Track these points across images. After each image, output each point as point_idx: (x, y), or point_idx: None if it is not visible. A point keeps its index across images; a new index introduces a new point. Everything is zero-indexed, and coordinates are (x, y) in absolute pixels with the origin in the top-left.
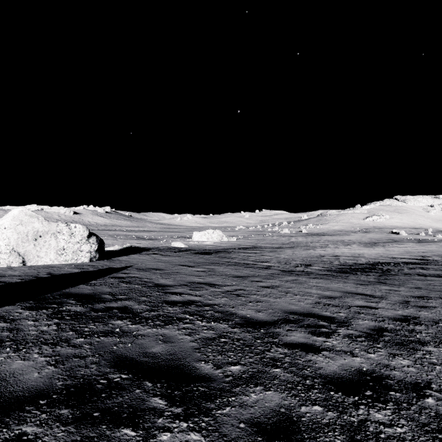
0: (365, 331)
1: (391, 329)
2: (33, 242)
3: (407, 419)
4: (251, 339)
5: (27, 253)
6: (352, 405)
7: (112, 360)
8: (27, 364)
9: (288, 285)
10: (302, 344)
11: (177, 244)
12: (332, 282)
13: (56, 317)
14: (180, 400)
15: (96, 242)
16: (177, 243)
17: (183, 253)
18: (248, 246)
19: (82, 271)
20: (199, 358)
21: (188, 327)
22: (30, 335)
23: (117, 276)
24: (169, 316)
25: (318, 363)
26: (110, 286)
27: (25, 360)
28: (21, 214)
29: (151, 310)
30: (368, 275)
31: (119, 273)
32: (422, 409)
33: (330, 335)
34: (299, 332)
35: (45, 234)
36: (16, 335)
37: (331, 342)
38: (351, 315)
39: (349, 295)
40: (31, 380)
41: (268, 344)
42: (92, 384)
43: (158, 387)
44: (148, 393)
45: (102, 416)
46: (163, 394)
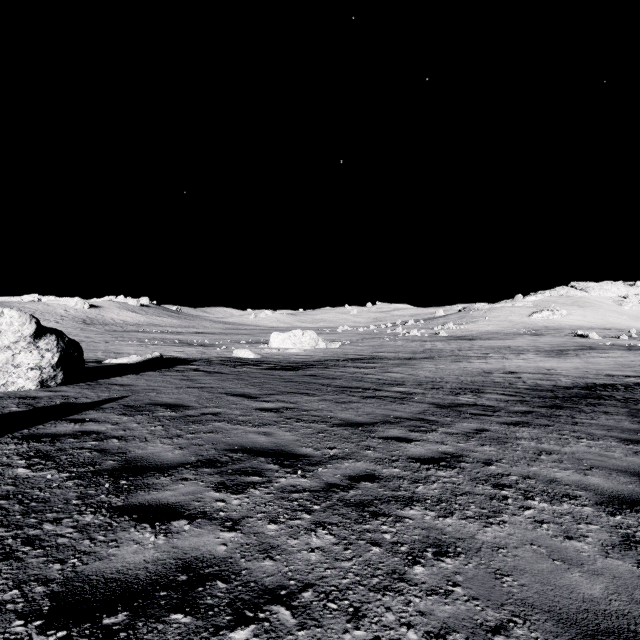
0: None
1: None
2: None
3: None
4: None
5: None
6: None
7: None
8: None
9: (479, 451)
10: None
11: (243, 352)
12: (566, 437)
13: None
14: None
15: (56, 346)
16: (242, 351)
17: (247, 369)
18: (359, 357)
19: None
20: None
21: None
22: None
23: (43, 432)
24: None
25: None
26: None
27: None
28: None
29: None
30: (607, 412)
31: (63, 422)
32: None
33: None
34: None
35: None
36: None
37: None
38: None
39: None
40: None
41: None
42: None
43: None
44: None
45: None
46: None
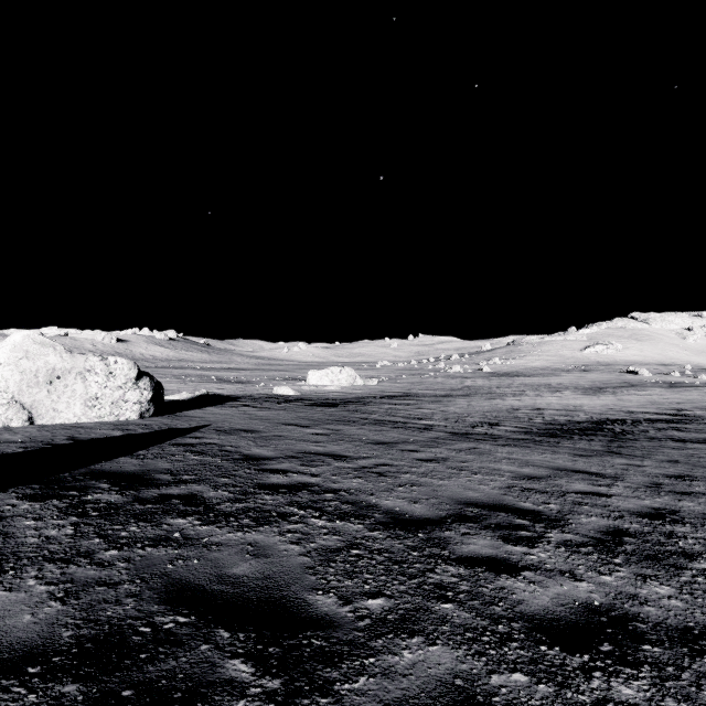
0: (593, 536)
1: (635, 531)
2: (46, 386)
3: (677, 697)
4: (401, 550)
5: (37, 405)
6: (580, 671)
7: (164, 589)
8: (15, 598)
9: (462, 457)
10: (489, 559)
11: (283, 389)
12: (534, 452)
13: (74, 512)
14: (278, 665)
15: (150, 386)
16: (282, 388)
17: (291, 405)
18: (396, 394)
19: (126, 433)
20: (313, 584)
21: (296, 528)
22: (26, 544)
23: (182, 442)
24: (265, 510)
25: (516, 593)
26: (170, 459)
27: (12, 590)
28: (27, 341)
29: (236, 500)
30: (591, 440)
31: (187, 438)
32: (701, 678)
33: (535, 542)
34: (482, 537)
35: (67, 374)
36: (3, 545)
37: (537, 554)
38: (568, 507)
39: (563, 474)
40: (17, 629)
41: (431, 560)
42: (124, 635)
43: (240, 640)
44: (223, 651)
45: (137, 698)
46: (248, 652)
